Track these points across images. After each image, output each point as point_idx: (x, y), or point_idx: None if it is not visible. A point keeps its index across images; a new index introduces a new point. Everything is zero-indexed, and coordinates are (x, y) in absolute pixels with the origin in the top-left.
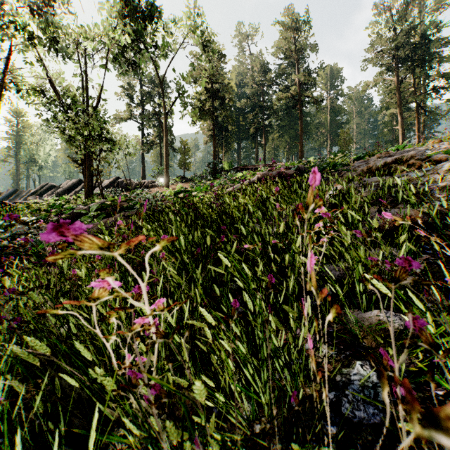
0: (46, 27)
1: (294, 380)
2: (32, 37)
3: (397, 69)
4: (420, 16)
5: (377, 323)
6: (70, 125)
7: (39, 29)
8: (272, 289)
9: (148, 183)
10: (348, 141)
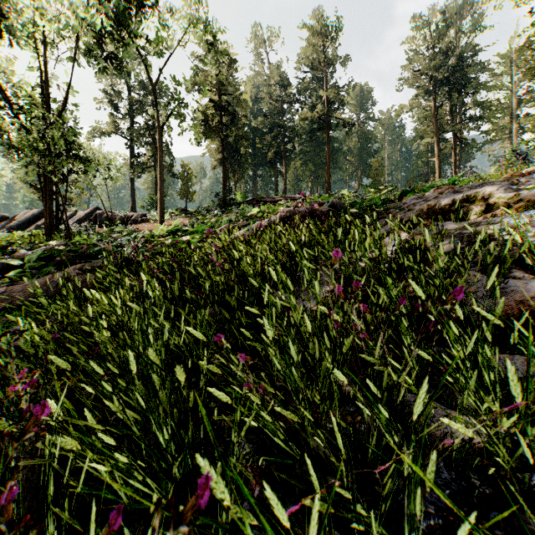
0: None
1: None
2: None
3: (433, 94)
4: (456, 36)
5: None
6: (19, 134)
7: None
8: None
9: (138, 217)
10: (380, 173)
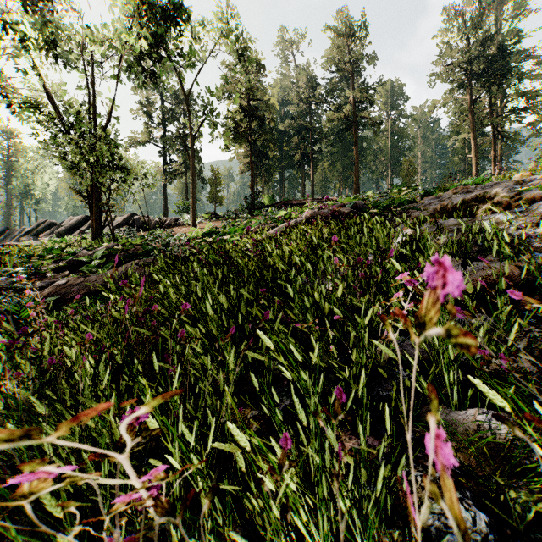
0: (42, 27)
1: (367, 525)
2: (25, 39)
3: (470, 87)
4: (496, 24)
5: (475, 430)
6: (73, 149)
7: (34, 29)
8: (340, 414)
9: (171, 221)
10: (412, 172)
